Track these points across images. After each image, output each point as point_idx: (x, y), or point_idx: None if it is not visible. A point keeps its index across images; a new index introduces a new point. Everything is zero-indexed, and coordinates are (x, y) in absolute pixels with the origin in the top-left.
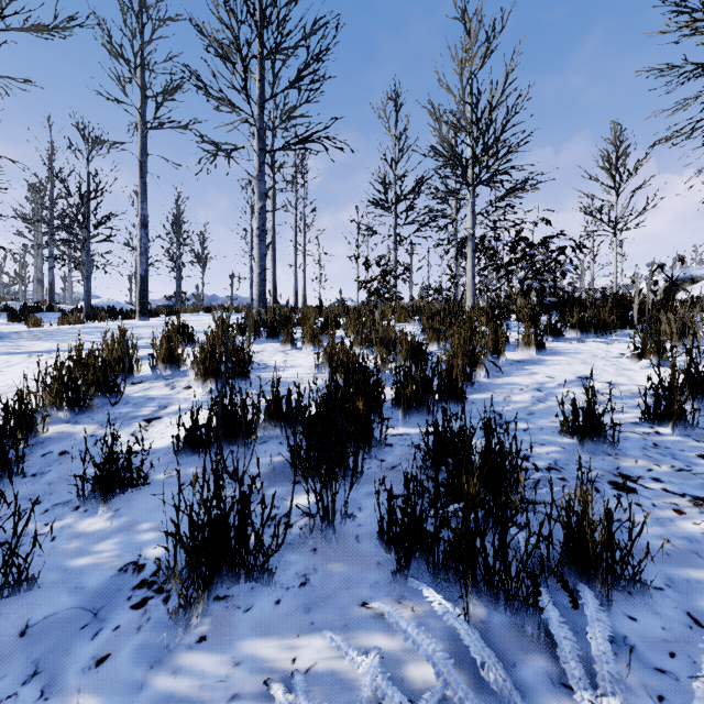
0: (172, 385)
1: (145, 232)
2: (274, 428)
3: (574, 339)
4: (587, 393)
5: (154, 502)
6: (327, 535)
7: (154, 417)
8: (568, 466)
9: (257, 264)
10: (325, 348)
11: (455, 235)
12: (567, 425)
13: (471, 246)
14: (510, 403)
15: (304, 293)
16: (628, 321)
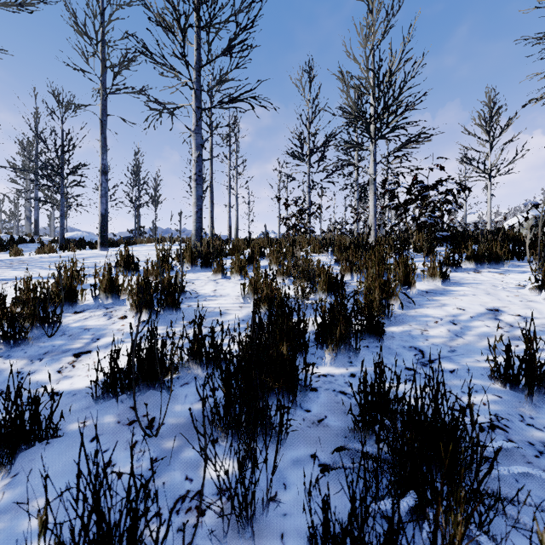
0: (109, 315)
1: (105, 178)
2: (197, 367)
3: (470, 269)
4: (525, 338)
5: (58, 464)
6: (245, 534)
7: (84, 351)
8: (512, 424)
9: (195, 204)
10: (250, 279)
11: (357, 181)
12: (498, 369)
13: (373, 189)
14: (429, 337)
15: (236, 227)
16: (515, 253)
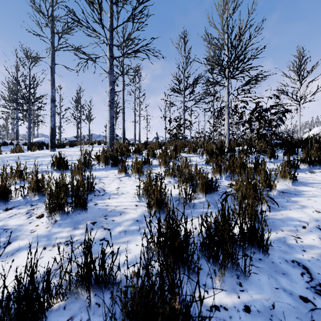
0: (31, 213)
1: (54, 104)
2: (86, 293)
3: (306, 170)
4: None
5: None
6: None
7: None
8: None
9: (109, 121)
10: (144, 183)
11: (213, 106)
12: None
13: (227, 111)
14: (305, 247)
15: (139, 134)
16: None
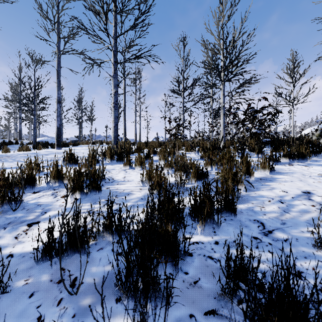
0: (55, 194)
1: (59, 105)
2: (109, 236)
3: (286, 163)
4: None
5: (2, 318)
6: None
7: (35, 222)
8: None
9: (113, 121)
10: (146, 171)
11: (212, 107)
12: (320, 241)
13: (223, 112)
14: (266, 212)
15: (139, 134)
16: (314, 152)
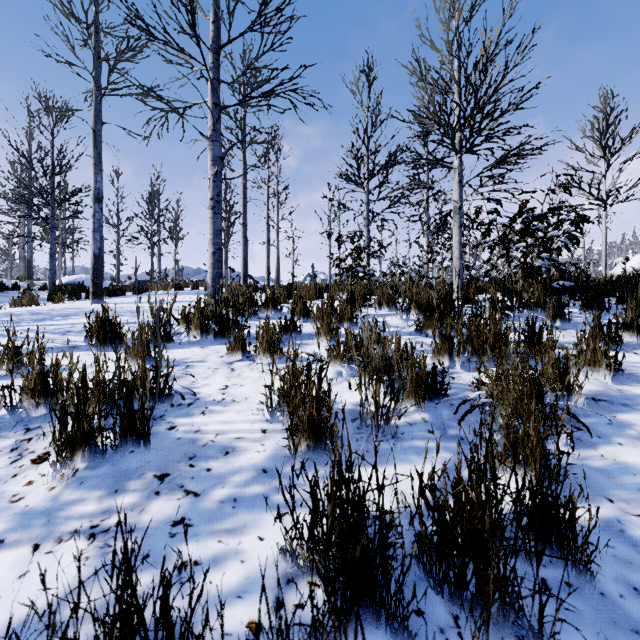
0: (21, 449)
1: (99, 207)
2: None
3: (635, 346)
4: None
5: None
6: None
7: None
8: None
9: (211, 242)
10: (281, 379)
11: (427, 212)
12: None
13: (458, 221)
14: None
15: (277, 268)
16: None
